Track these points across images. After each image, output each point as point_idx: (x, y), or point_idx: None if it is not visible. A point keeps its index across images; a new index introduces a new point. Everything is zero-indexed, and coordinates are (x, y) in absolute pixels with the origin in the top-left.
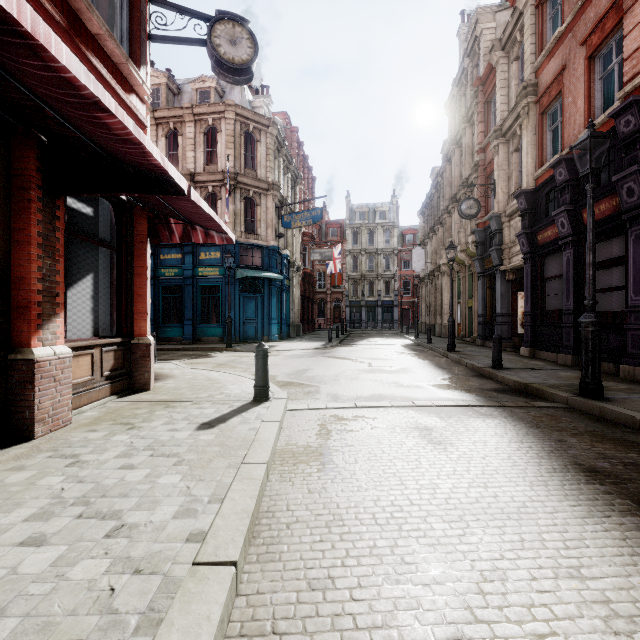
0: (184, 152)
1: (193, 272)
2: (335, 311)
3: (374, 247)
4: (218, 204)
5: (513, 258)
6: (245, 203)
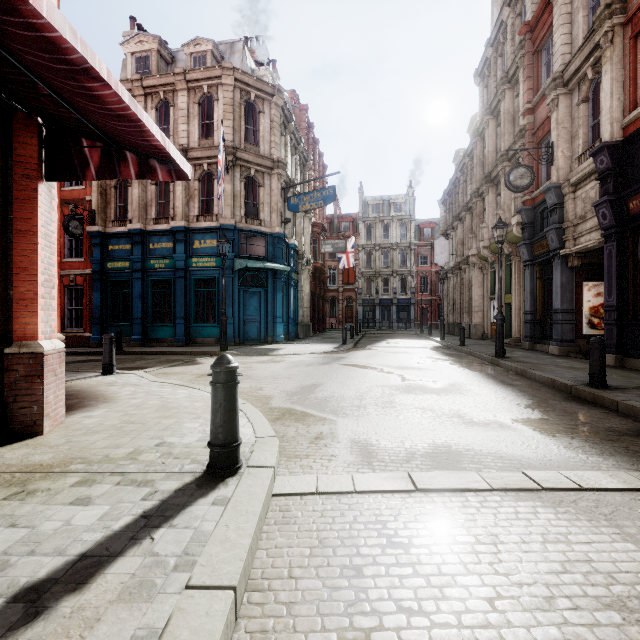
0: (176, 125)
1: (186, 263)
2: (347, 310)
3: (389, 242)
4: (214, 184)
5: (581, 238)
6: (246, 184)
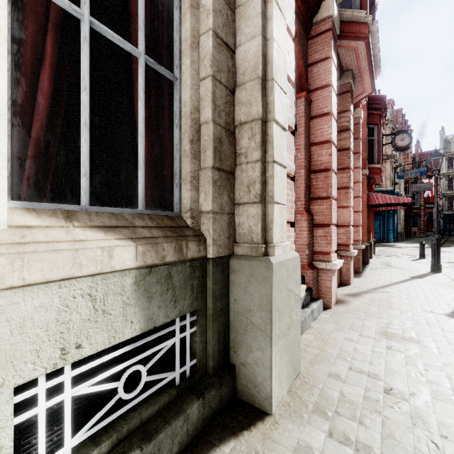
0: None
1: None
2: (428, 222)
3: None
4: None
5: None
6: None
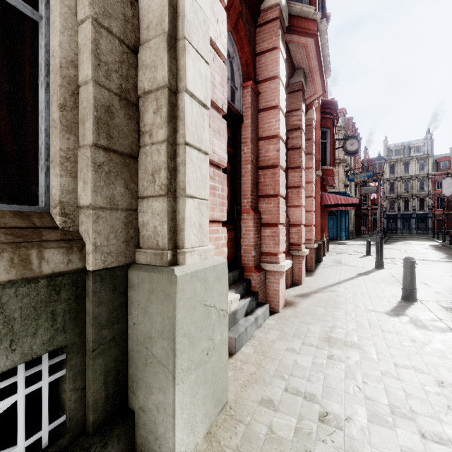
0: None
1: None
2: (374, 222)
3: (409, 174)
4: None
5: None
6: None
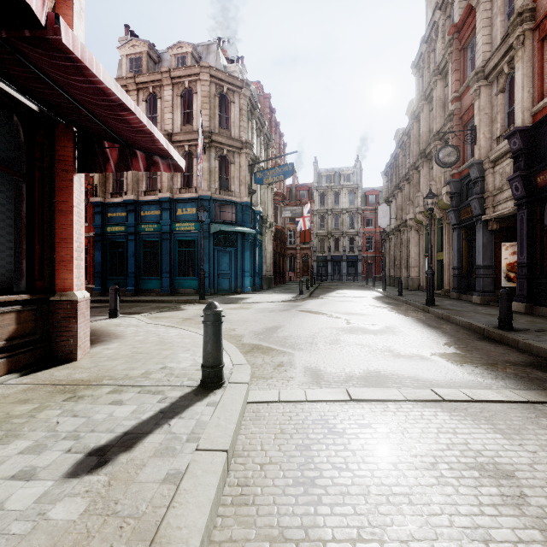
0: (162, 114)
1: (171, 227)
2: (304, 265)
3: (339, 207)
4: (194, 162)
5: (499, 206)
6: (219, 161)
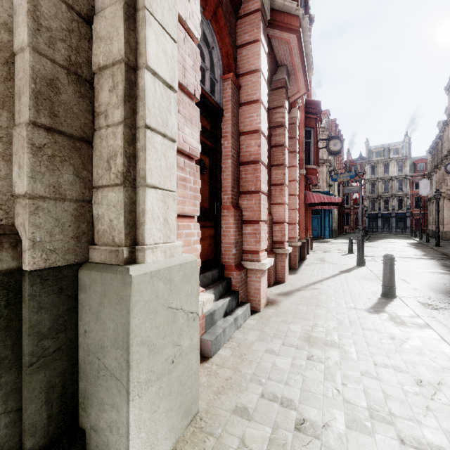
0: None
1: None
2: (356, 221)
3: (388, 175)
4: None
5: None
6: None
